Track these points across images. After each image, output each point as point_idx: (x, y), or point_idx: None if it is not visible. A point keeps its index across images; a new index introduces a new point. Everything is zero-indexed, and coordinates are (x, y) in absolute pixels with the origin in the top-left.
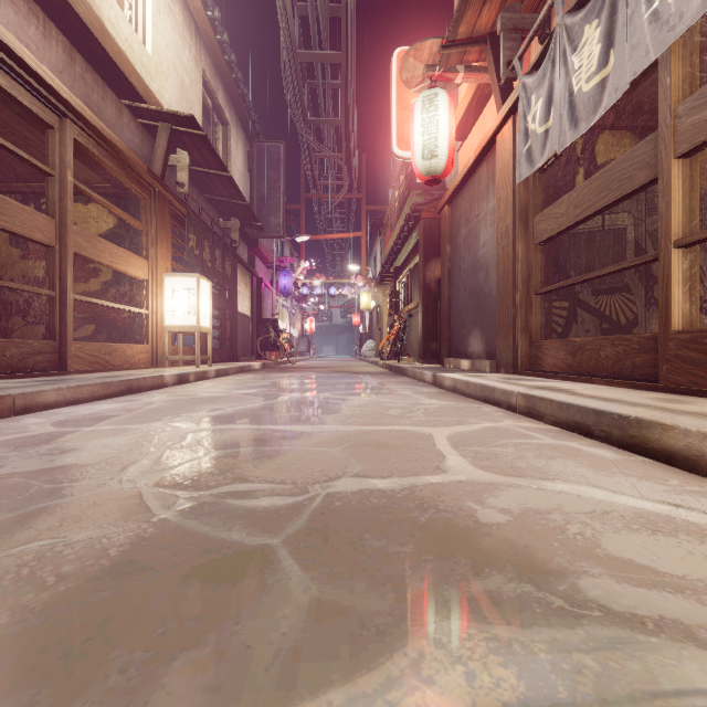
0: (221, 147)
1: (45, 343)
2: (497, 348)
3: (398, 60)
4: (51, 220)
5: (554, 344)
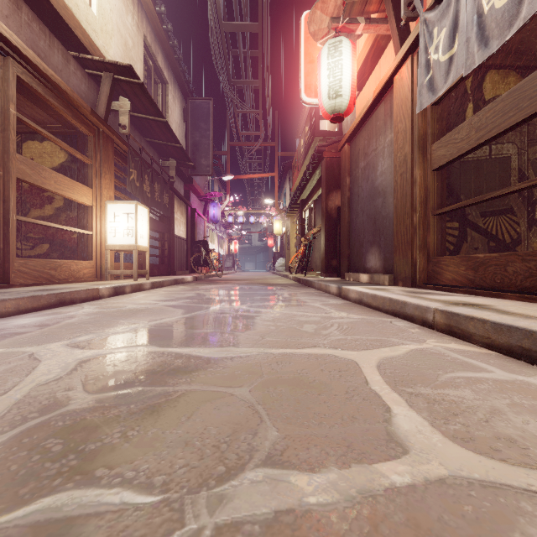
0: (161, 101)
1: None
2: (395, 264)
3: (305, 21)
4: None
5: (453, 260)
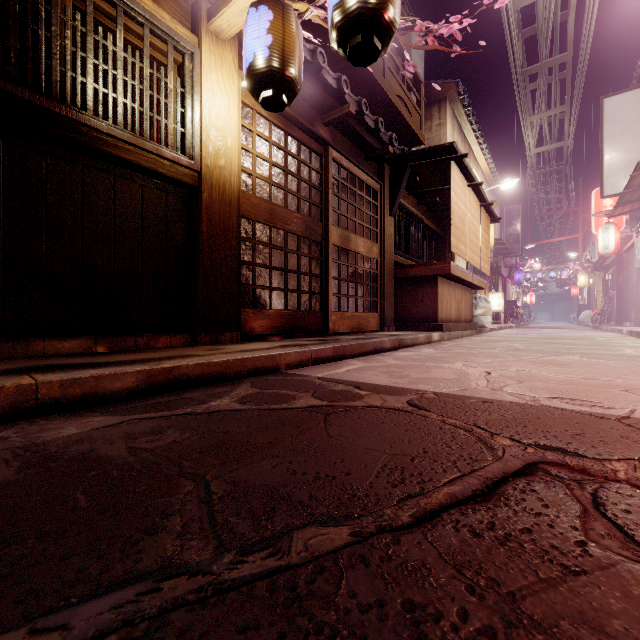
0: None
1: None
2: (635, 318)
3: (595, 194)
4: None
5: None
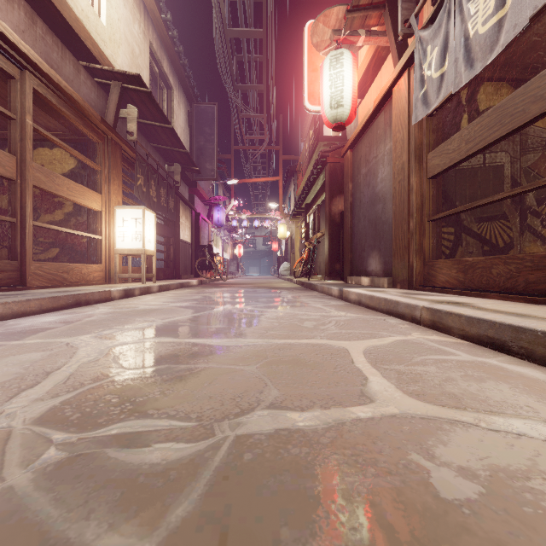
0: (166, 107)
1: (7, 262)
2: (394, 267)
3: (309, 30)
4: (12, 157)
5: (446, 263)
